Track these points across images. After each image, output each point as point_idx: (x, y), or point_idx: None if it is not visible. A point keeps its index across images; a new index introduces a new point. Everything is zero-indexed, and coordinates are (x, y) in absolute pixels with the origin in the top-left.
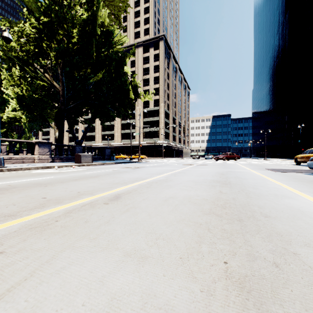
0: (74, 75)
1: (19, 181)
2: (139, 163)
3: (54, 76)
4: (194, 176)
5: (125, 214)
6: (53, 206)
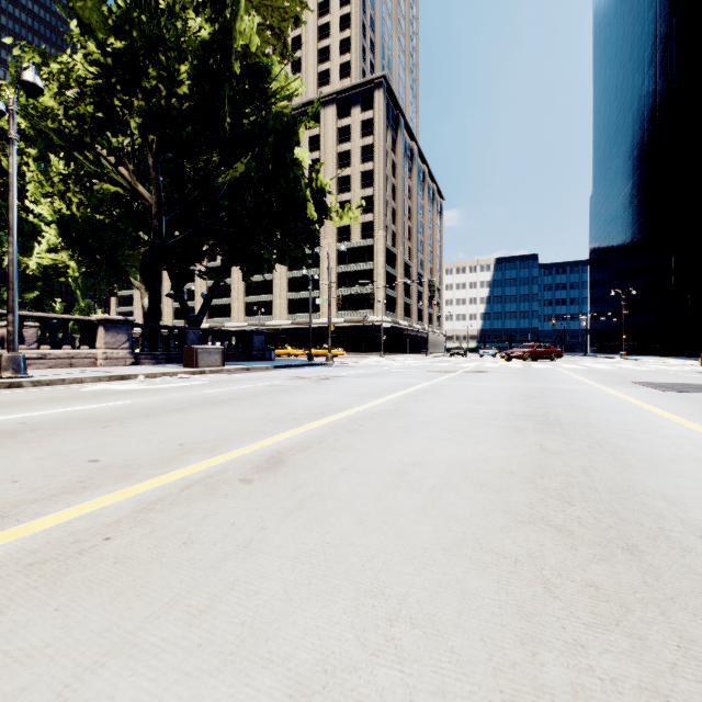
0: (182, 170)
1: (49, 411)
2: (328, 368)
3: (140, 173)
4: (464, 402)
5: (295, 520)
6: (110, 486)
